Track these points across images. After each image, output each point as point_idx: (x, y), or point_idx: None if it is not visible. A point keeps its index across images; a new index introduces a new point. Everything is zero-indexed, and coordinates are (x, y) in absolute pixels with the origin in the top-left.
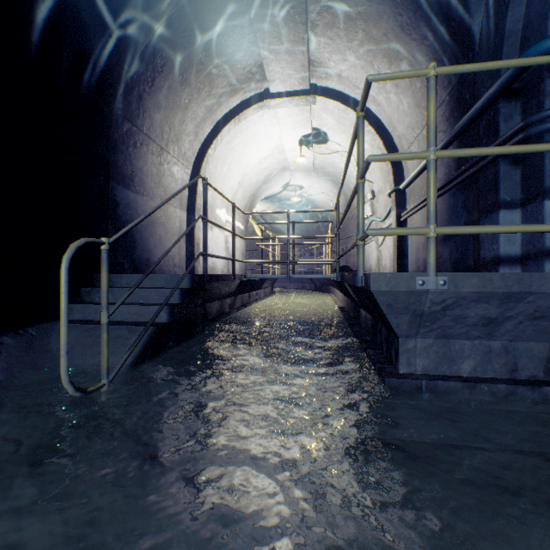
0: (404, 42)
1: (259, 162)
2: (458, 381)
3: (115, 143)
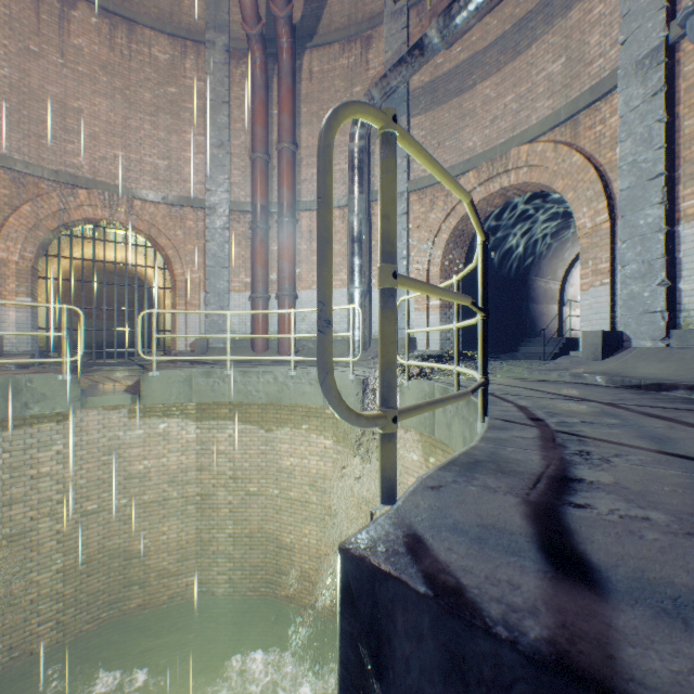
0: None
1: None
2: None
3: (529, 288)
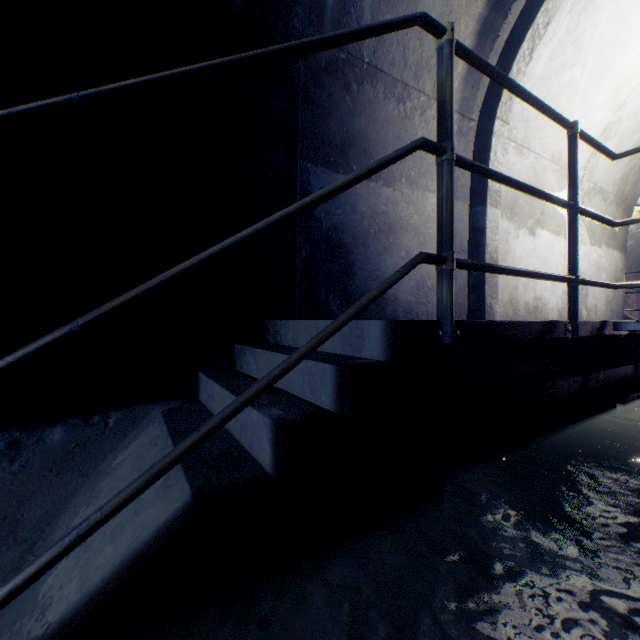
0: None
1: None
2: None
3: (305, 91)
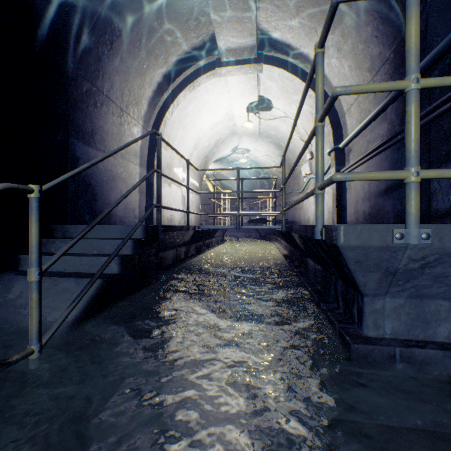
0: (348, 4)
1: (212, 127)
2: (438, 350)
3: (75, 101)
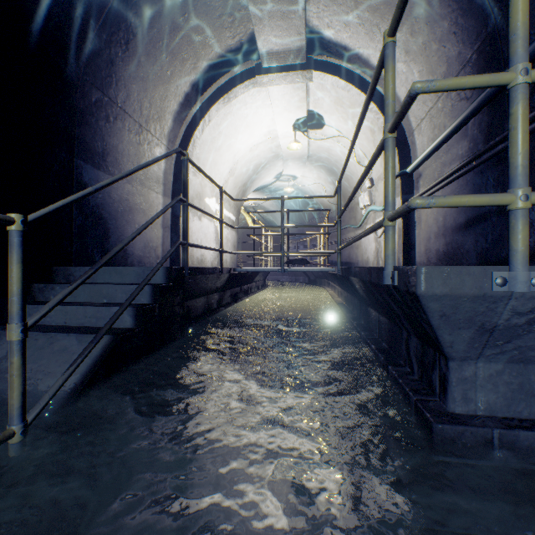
0: None
1: (251, 149)
2: None
3: (81, 113)
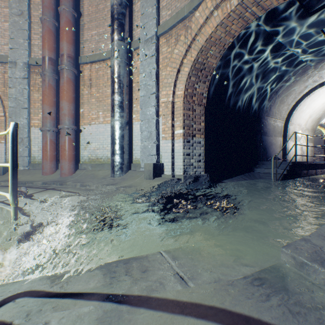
0: None
1: (323, 103)
2: None
3: (262, 124)
